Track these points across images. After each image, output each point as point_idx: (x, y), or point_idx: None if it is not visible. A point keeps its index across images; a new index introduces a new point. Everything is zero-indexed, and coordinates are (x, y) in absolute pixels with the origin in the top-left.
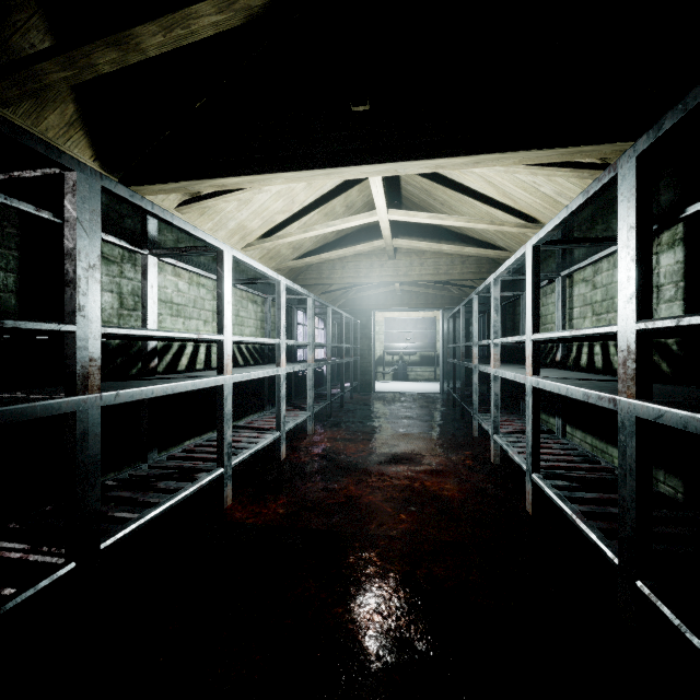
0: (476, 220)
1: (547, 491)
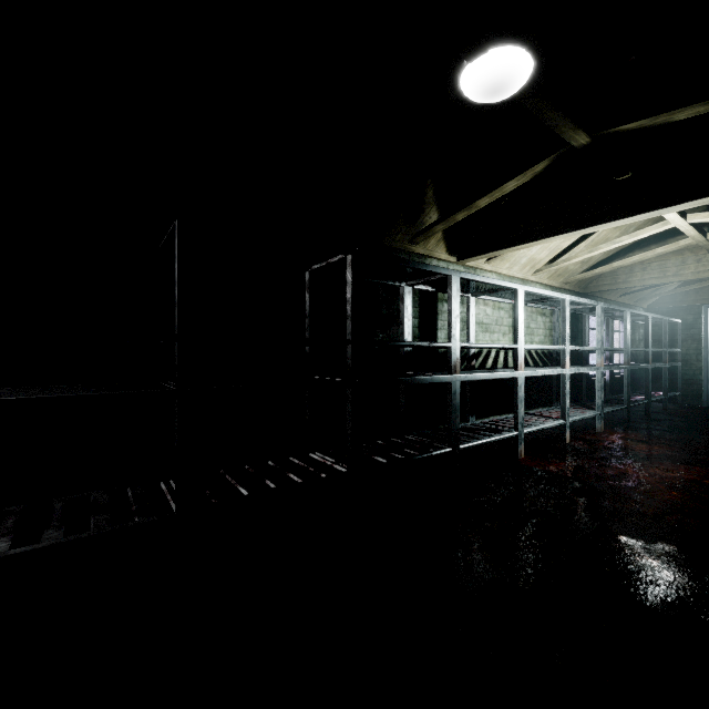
0: None
1: None
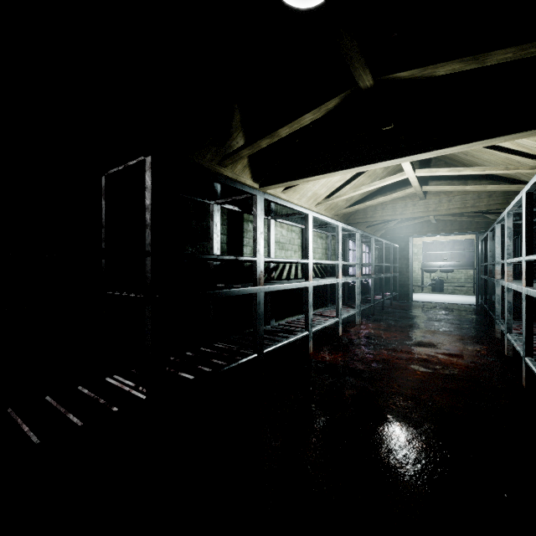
0: (491, 168)
1: (531, 367)
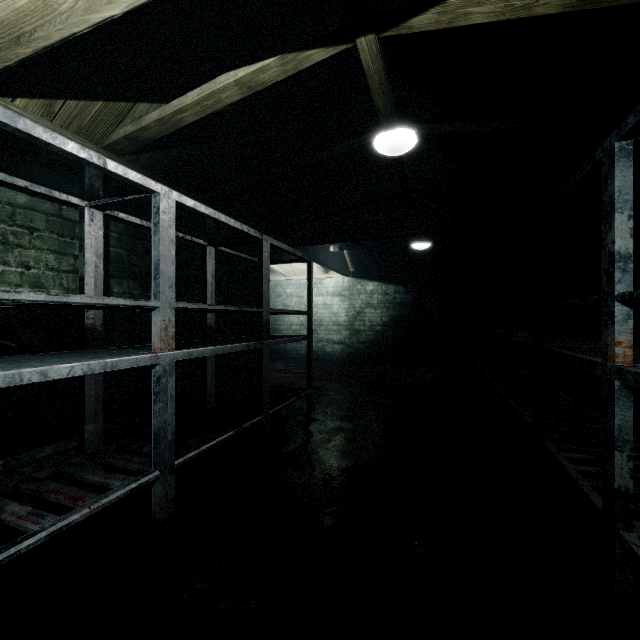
0: None
1: None
